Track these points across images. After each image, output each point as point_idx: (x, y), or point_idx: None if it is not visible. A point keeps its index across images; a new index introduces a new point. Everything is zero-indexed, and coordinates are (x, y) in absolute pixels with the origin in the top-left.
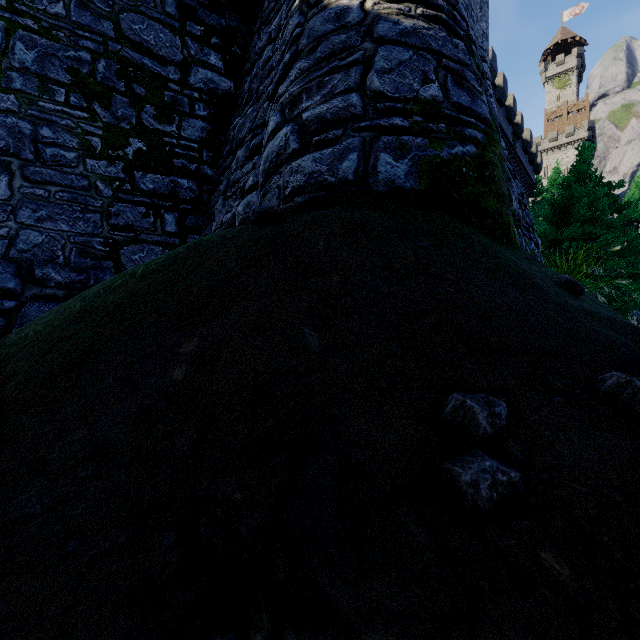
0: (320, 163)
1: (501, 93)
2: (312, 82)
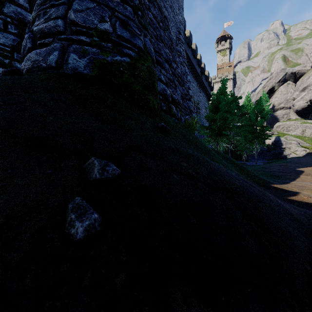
0: (39, 55)
1: (194, 52)
2: (41, 11)
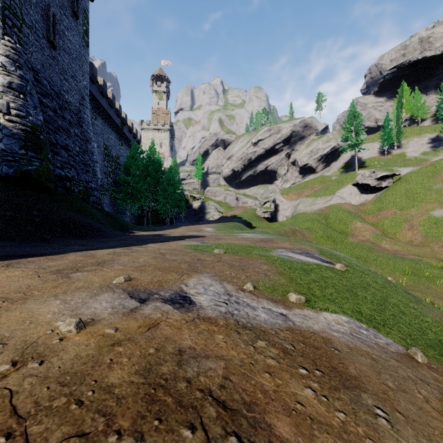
0: None
1: (111, 102)
2: None
